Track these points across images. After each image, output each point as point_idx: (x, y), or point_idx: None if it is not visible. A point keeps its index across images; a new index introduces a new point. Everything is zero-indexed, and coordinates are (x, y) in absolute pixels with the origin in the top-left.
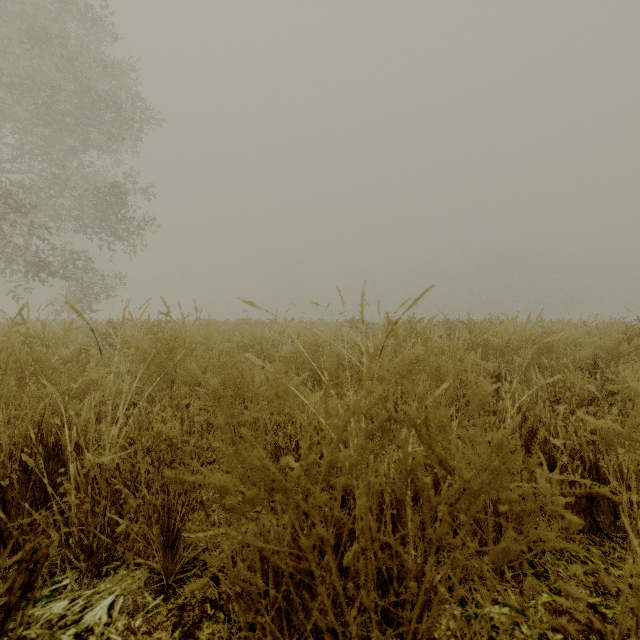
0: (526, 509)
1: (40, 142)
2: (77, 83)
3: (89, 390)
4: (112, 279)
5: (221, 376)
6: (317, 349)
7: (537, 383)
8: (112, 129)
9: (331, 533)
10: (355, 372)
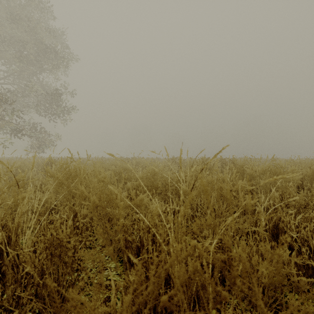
0: None
1: (17, 69)
2: (36, 39)
3: (22, 203)
4: (54, 137)
5: (98, 194)
6: (154, 174)
7: (274, 195)
8: (53, 62)
9: None
10: (174, 188)
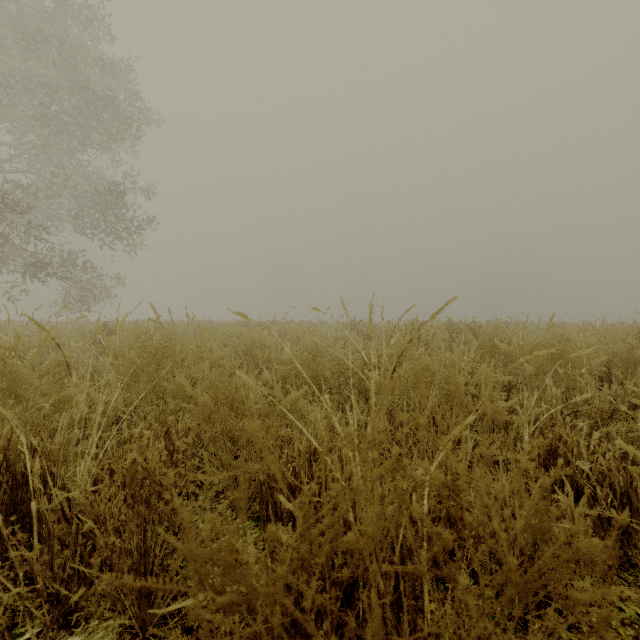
0: (600, 616)
1: (38, 141)
2: (75, 82)
3: (67, 407)
4: (111, 279)
5: (212, 391)
6: (317, 354)
7: (552, 394)
8: (110, 128)
9: (333, 639)
10: (357, 380)
